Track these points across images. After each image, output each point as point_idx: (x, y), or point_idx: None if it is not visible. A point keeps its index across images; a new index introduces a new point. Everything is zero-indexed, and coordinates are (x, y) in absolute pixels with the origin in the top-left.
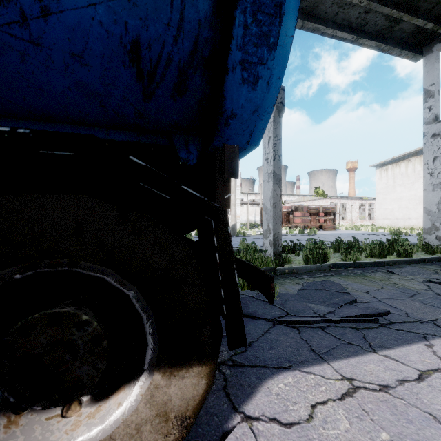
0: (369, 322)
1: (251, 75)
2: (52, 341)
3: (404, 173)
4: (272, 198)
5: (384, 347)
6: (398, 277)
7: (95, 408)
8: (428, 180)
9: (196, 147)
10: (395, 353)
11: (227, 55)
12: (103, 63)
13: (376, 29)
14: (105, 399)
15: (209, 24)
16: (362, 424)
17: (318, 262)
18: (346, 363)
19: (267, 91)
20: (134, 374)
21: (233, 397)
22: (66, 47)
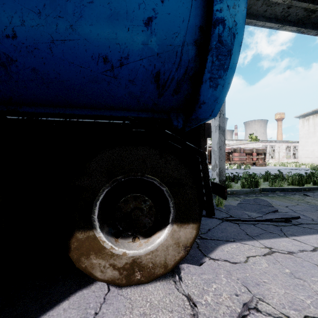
0: (285, 222)
1: (214, 83)
2: (135, 207)
3: None
4: (218, 143)
5: (294, 235)
6: (311, 198)
7: (146, 240)
8: None
9: (182, 119)
10: (300, 238)
11: (202, 75)
12: (142, 83)
13: (297, 18)
14: (149, 237)
15: (193, 61)
16: (275, 265)
17: (251, 187)
18: (268, 241)
19: (222, 90)
20: (162, 226)
21: (203, 251)
22: (127, 78)
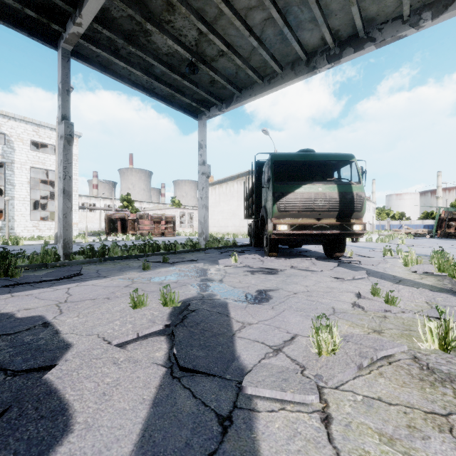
0: (64, 279)
1: None
2: None
3: (225, 192)
4: (63, 210)
5: (56, 286)
6: (138, 262)
7: None
8: (200, 201)
9: None
10: (57, 287)
11: None
12: None
13: (164, 94)
14: None
15: None
16: None
17: (91, 257)
18: (22, 292)
19: None
20: None
21: None
22: None
